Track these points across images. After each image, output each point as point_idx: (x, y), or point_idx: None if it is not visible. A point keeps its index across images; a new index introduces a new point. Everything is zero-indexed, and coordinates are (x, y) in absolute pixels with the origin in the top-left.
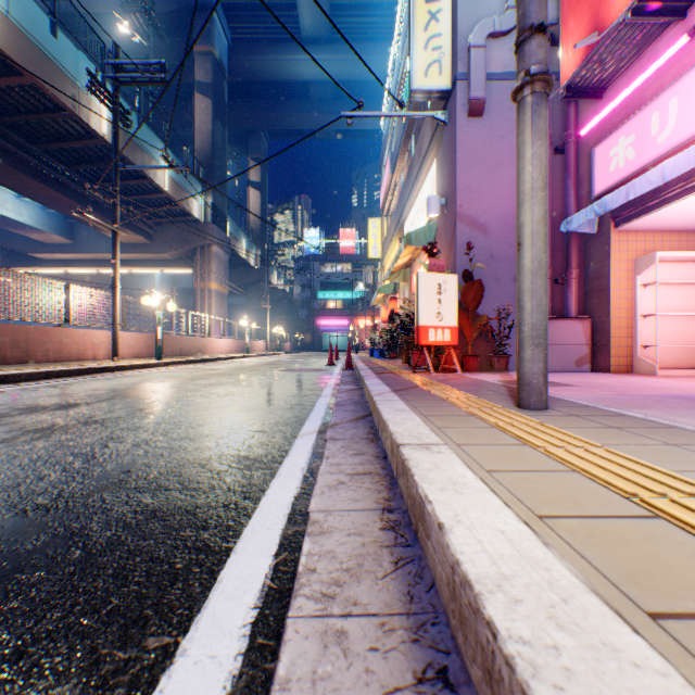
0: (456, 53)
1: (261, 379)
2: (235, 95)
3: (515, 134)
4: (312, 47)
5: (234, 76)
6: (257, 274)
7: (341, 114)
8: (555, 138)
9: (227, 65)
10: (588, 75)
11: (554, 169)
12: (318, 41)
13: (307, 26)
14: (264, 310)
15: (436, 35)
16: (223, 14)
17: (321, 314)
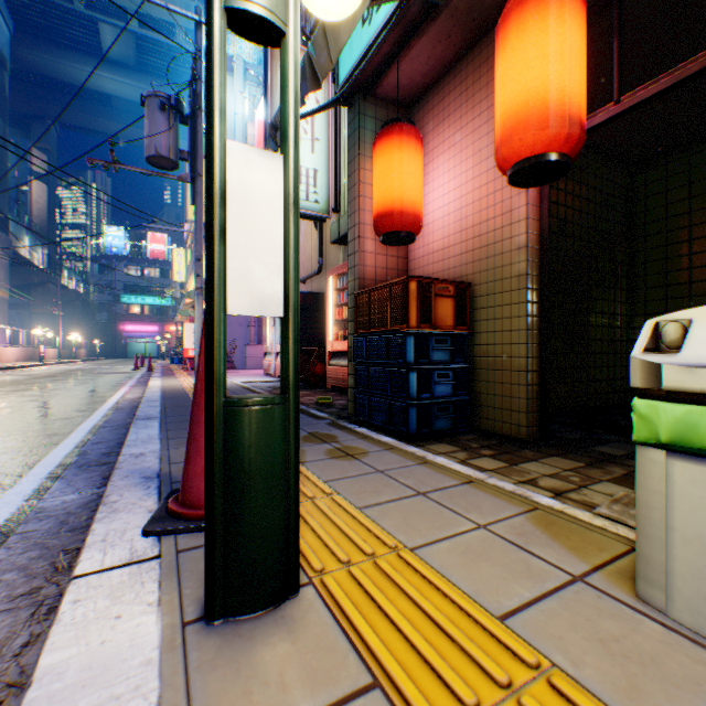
0: None
1: (87, 377)
2: (14, 75)
3: None
4: (117, 68)
5: (16, 63)
6: (45, 274)
7: (144, 225)
8: None
9: (9, 56)
10: None
11: None
12: (124, 66)
13: (112, 51)
14: (53, 313)
15: None
16: (5, 4)
17: (127, 319)
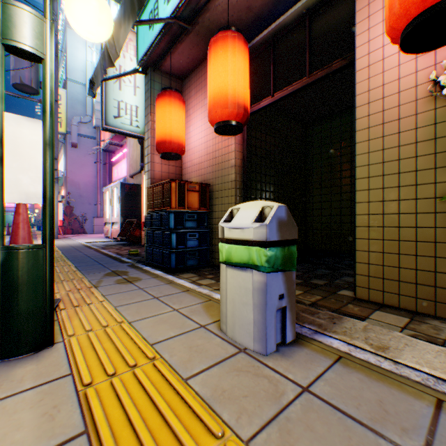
0: (67, 124)
1: None
2: None
3: (91, 156)
4: None
5: None
6: None
7: None
8: (105, 160)
9: None
10: (108, 148)
11: (105, 170)
12: None
13: None
14: None
15: (60, 112)
16: None
17: None
